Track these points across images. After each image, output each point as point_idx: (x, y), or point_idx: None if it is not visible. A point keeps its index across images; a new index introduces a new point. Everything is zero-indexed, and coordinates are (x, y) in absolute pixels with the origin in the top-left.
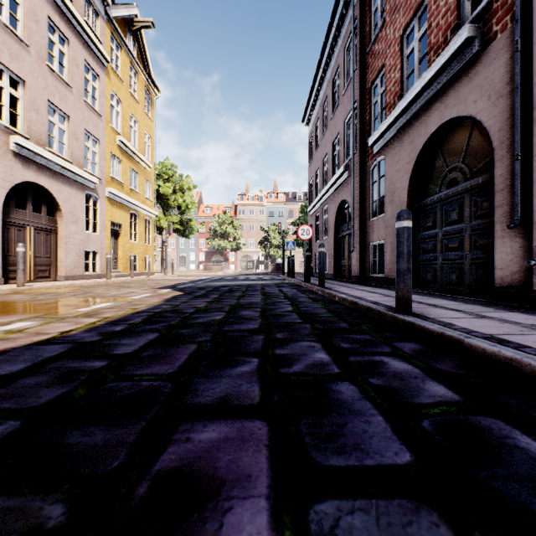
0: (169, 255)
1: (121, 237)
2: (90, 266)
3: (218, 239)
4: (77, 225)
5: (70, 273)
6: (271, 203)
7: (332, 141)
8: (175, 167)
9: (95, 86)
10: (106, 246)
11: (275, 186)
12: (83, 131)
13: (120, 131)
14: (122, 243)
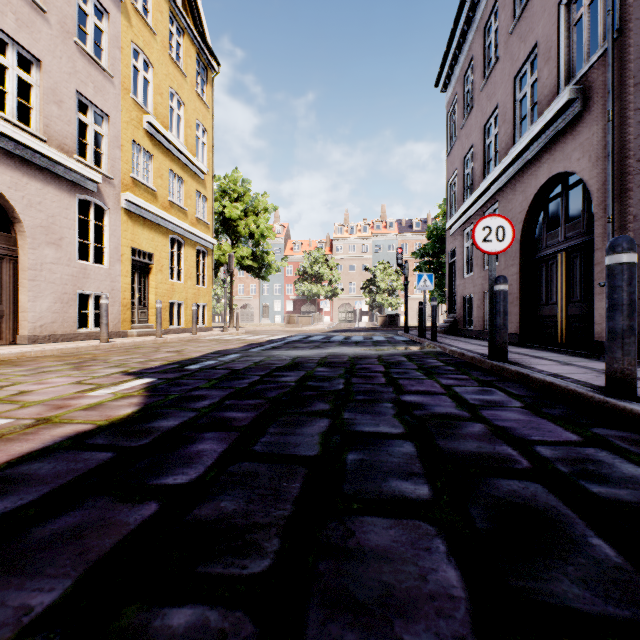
0: (250, 305)
1: (152, 274)
2: (90, 319)
3: (308, 282)
4: (59, 250)
5: (43, 331)
6: (378, 234)
7: (515, 73)
8: (248, 182)
9: (100, 27)
10: (123, 287)
11: (384, 212)
12: (72, 92)
13: (150, 110)
14: (155, 283)
